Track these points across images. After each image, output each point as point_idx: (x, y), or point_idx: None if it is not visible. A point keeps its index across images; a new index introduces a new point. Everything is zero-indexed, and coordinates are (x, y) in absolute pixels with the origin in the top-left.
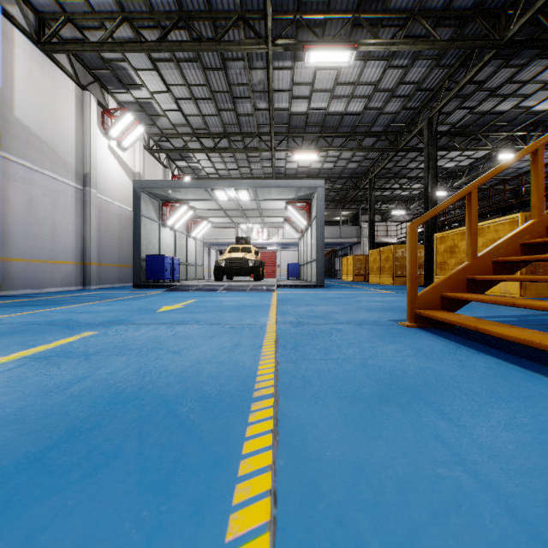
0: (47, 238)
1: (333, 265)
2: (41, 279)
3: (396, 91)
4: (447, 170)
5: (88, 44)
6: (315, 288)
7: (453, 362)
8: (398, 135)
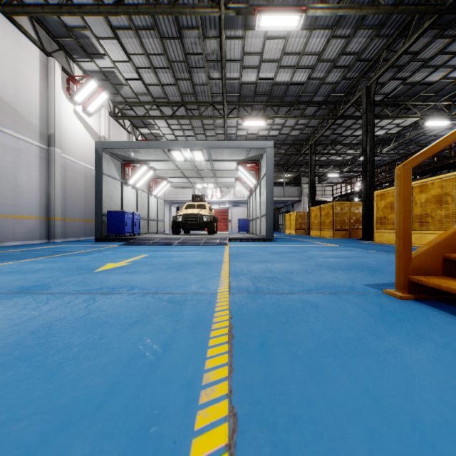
0: (9, 194)
1: (277, 220)
2: (2, 233)
3: (337, 61)
4: (377, 138)
5: (48, 8)
6: (264, 242)
7: None
8: (337, 104)
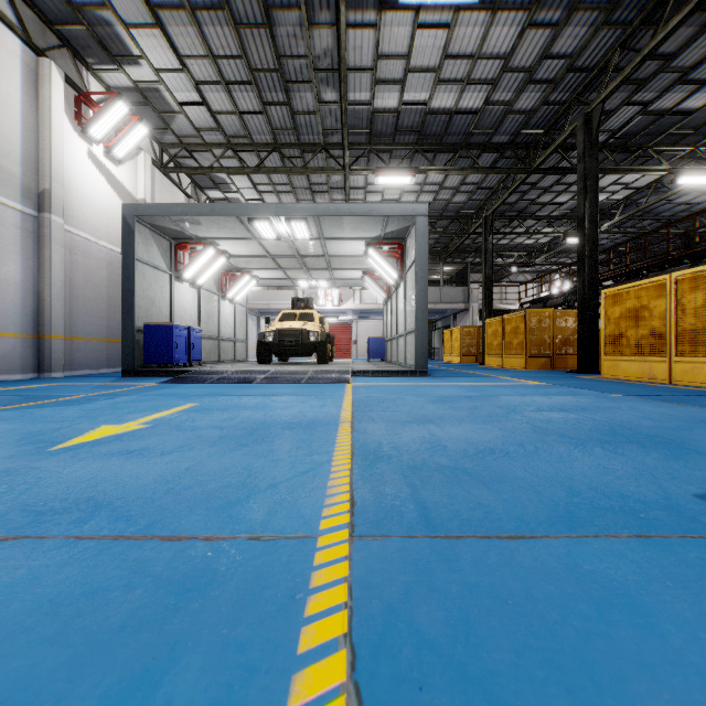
0: None
1: (429, 340)
2: None
3: (535, 71)
4: None
5: None
6: (413, 377)
7: None
8: (531, 149)
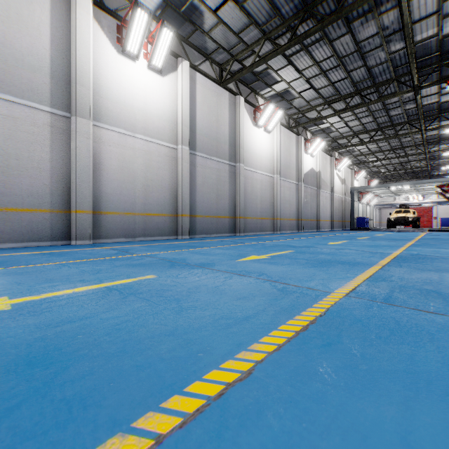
0: (325, 213)
1: None
2: (324, 226)
3: None
4: None
5: (341, 148)
6: None
7: None
8: None
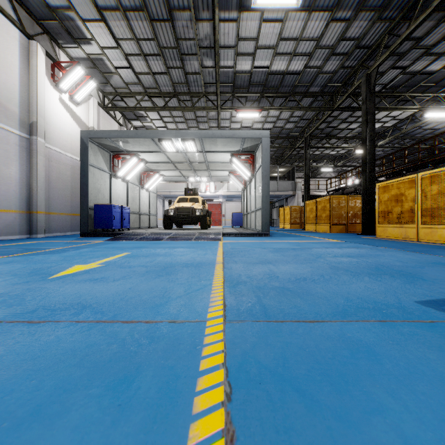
0: None
1: (270, 214)
2: None
3: (336, 48)
4: None
5: None
6: (260, 237)
7: None
8: (334, 95)
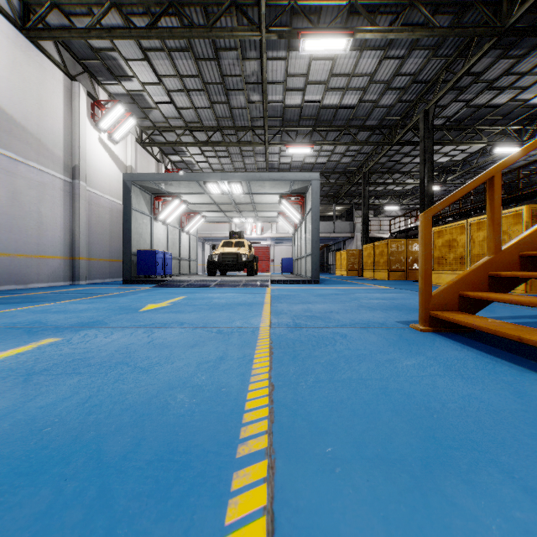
0: (33, 232)
1: (326, 259)
2: (26, 274)
3: (391, 83)
4: (440, 165)
5: (75, 31)
6: (310, 284)
7: (500, 386)
8: (393, 129)
